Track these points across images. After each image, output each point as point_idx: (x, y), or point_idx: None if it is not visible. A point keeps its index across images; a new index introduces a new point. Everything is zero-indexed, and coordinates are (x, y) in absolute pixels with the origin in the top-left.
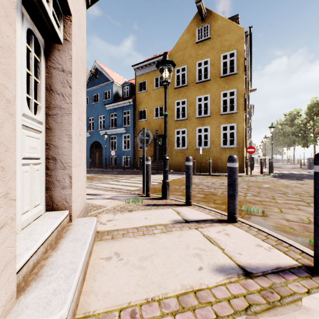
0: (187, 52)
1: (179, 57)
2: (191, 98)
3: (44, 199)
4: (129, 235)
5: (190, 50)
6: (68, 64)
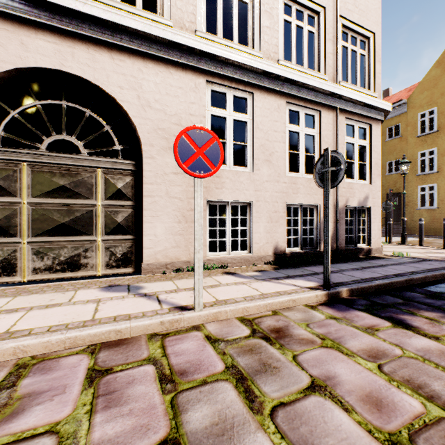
0: (436, 90)
1: (424, 98)
2: (443, 146)
3: None
4: (387, 248)
5: (441, 87)
6: None
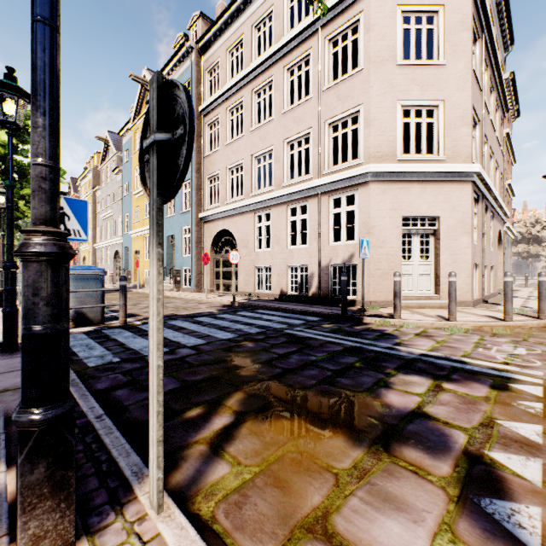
0: None
1: None
2: None
3: (433, 289)
4: None
5: None
6: (438, 236)
